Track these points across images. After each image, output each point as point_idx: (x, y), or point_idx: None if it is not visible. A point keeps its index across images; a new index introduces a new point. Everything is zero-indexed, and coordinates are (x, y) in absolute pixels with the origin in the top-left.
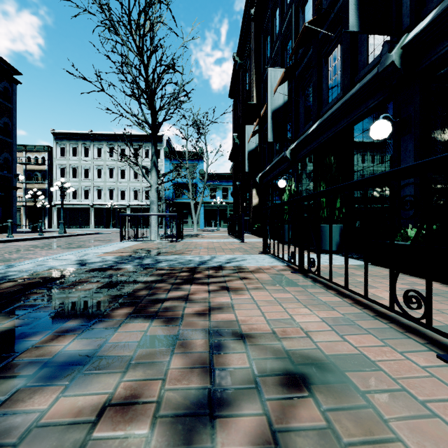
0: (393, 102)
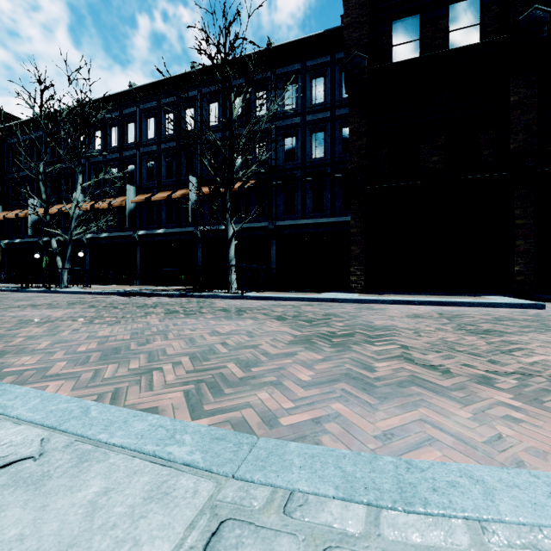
0: (85, 247)
